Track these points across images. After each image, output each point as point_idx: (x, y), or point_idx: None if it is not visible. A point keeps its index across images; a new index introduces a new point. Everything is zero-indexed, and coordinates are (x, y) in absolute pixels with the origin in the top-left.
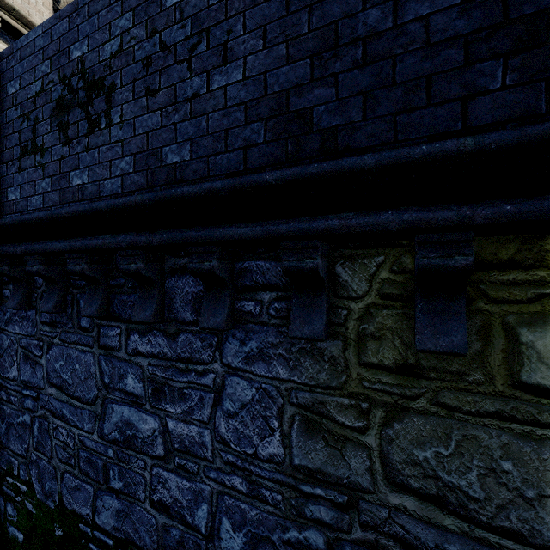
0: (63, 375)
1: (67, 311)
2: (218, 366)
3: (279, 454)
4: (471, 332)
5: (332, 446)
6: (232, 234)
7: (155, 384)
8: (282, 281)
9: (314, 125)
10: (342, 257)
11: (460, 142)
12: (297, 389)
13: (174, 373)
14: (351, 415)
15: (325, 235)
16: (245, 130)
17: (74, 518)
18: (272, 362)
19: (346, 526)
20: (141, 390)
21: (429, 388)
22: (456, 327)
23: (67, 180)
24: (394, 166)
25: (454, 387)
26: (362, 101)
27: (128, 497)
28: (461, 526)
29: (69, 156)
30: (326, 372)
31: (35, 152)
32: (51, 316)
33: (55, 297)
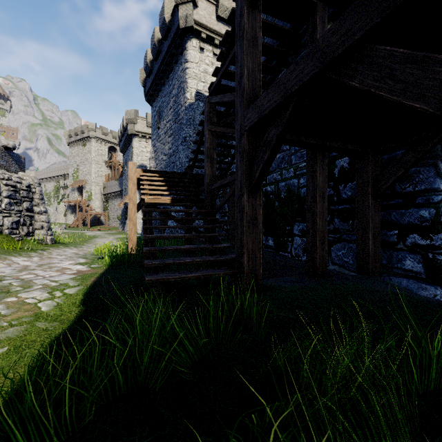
0: None
1: None
2: None
3: None
4: None
5: None
6: None
7: None
8: None
9: None
10: None
11: None
12: None
13: None
14: None
15: None
16: None
17: None
18: None
19: None
20: None
21: None
22: None
23: None
24: None
25: None
26: None
27: None
28: None
29: None
30: None
31: None
32: None
33: None
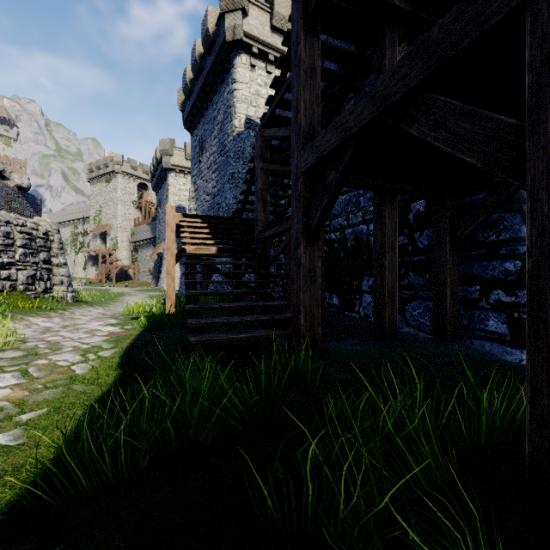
0: None
1: None
2: None
3: None
4: None
5: None
6: None
7: None
8: None
9: None
10: None
11: None
12: None
13: None
14: None
15: None
16: None
17: None
18: None
19: None
20: None
21: None
22: None
23: None
24: None
25: None
26: None
27: None
28: None
29: None
30: None
31: None
32: None
33: None
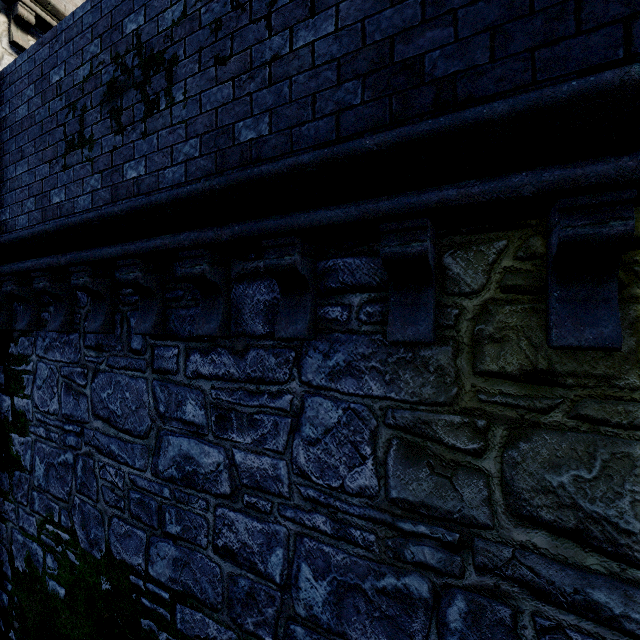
0: (110, 406)
1: (115, 332)
2: (296, 385)
3: (372, 486)
4: (622, 325)
5: (439, 474)
6: (320, 218)
7: (220, 410)
8: (375, 280)
9: (427, 76)
10: (452, 245)
11: (623, 71)
12: (395, 408)
13: (242, 396)
14: (463, 435)
15: (438, 209)
16: (337, 91)
17: (123, 569)
18: (363, 377)
19: (457, 570)
20: (202, 418)
21: (566, 398)
22: (606, 317)
23: (120, 174)
24: (532, 111)
25: (599, 394)
26: (489, 39)
27: (187, 543)
28: (608, 566)
29: (122, 146)
30: (432, 385)
31: (83, 146)
32: (96, 339)
33: (103, 315)
